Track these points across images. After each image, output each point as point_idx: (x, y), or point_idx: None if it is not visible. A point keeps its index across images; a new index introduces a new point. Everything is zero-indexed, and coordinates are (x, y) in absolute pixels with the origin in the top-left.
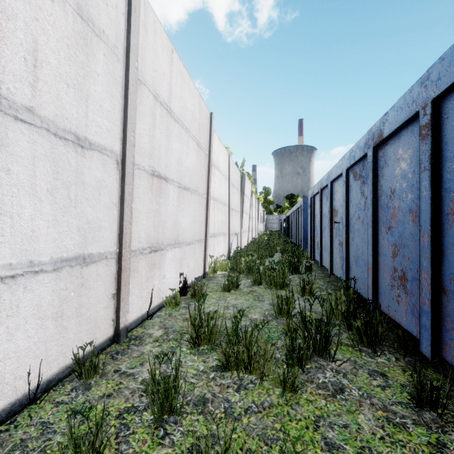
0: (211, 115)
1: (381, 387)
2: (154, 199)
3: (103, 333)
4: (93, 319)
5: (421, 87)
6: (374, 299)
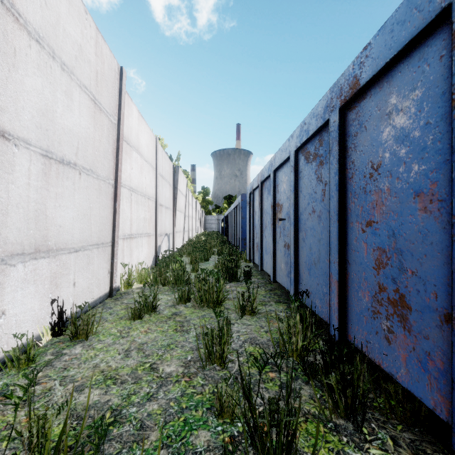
0: (122, 70)
1: None
2: None
3: None
4: None
5: None
6: (341, 327)
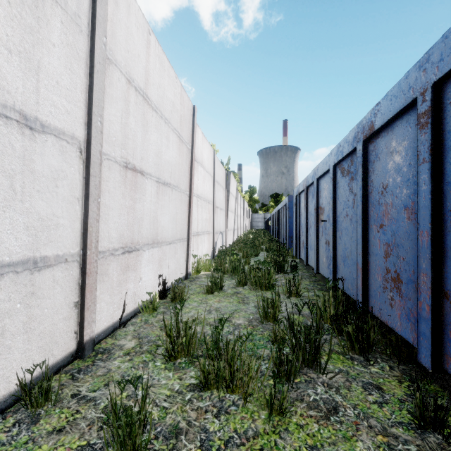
0: (194, 108)
1: (378, 404)
2: (127, 194)
3: (63, 348)
4: (49, 333)
5: (420, 71)
6: (364, 301)
